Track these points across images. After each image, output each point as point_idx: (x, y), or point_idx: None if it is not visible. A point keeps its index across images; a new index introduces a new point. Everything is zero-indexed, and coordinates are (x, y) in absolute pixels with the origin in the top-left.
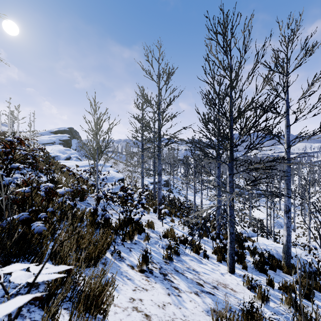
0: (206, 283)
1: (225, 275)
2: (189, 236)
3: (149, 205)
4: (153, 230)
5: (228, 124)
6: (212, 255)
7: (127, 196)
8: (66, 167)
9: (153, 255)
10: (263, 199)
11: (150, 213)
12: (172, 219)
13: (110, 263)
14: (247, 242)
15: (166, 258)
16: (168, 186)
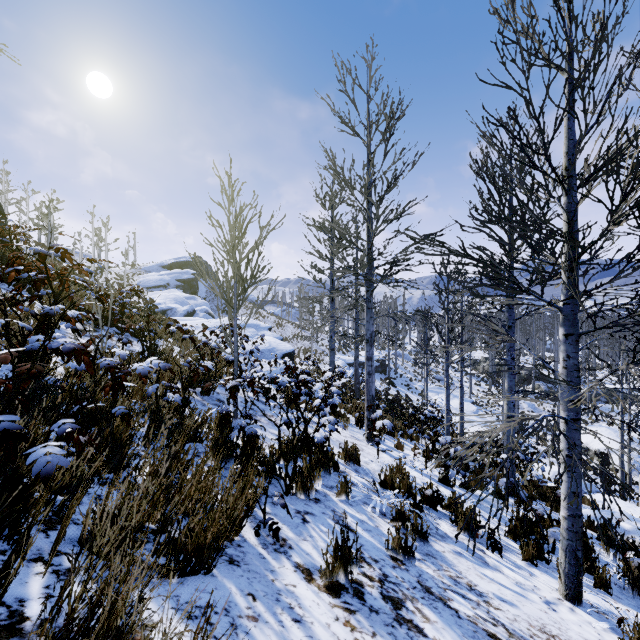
0: (514, 636)
1: (558, 609)
2: (442, 485)
3: (346, 410)
4: (358, 468)
5: (564, 201)
6: (507, 540)
7: (299, 387)
8: (177, 325)
9: (361, 535)
10: (604, 407)
11: (349, 428)
12: (398, 442)
13: (250, 558)
14: None
15: (396, 547)
16: (384, 372)
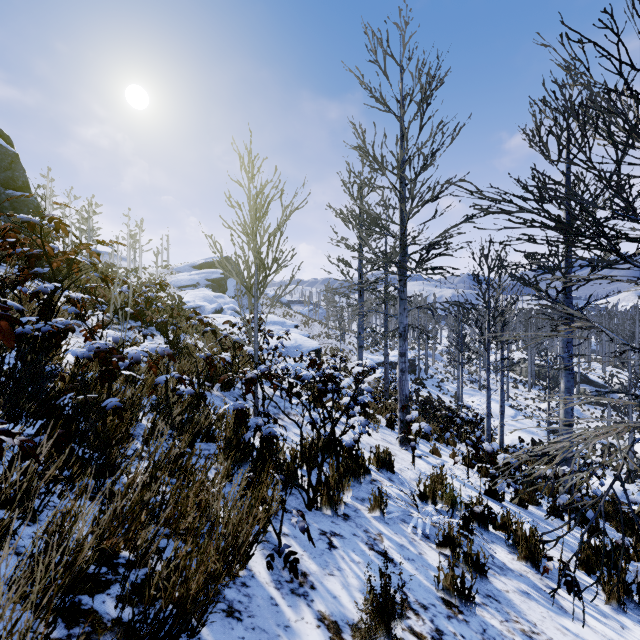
0: None
1: None
2: (489, 499)
3: (375, 411)
4: (391, 476)
5: None
6: (579, 574)
7: (324, 382)
8: (198, 317)
9: (403, 566)
10: None
11: (380, 430)
12: (434, 447)
13: (257, 605)
14: None
15: (449, 587)
16: (414, 373)
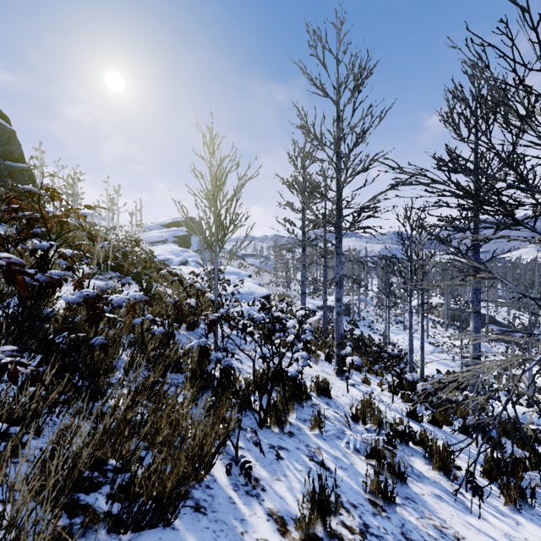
0: None
1: None
2: (410, 420)
3: (316, 347)
4: (329, 401)
5: None
6: (483, 481)
7: (273, 323)
8: (167, 268)
9: (337, 474)
10: None
11: (320, 363)
12: (365, 377)
13: (219, 503)
14: (540, 444)
15: (375, 491)
16: (349, 315)
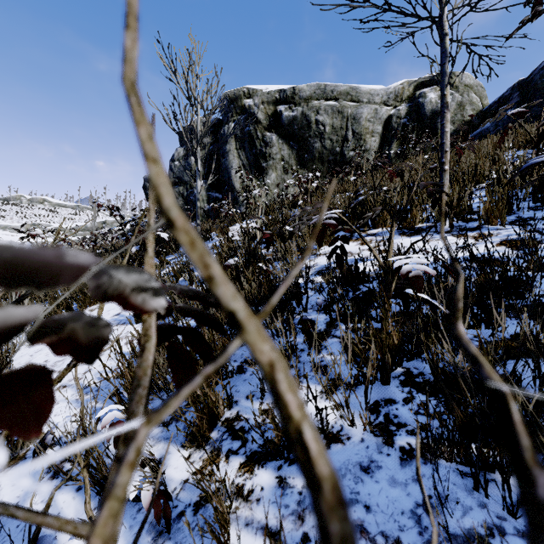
0: None
1: None
2: None
3: None
4: None
5: None
6: None
7: None
8: None
9: None
10: None
11: None
12: None
13: None
14: None
15: None
16: None
